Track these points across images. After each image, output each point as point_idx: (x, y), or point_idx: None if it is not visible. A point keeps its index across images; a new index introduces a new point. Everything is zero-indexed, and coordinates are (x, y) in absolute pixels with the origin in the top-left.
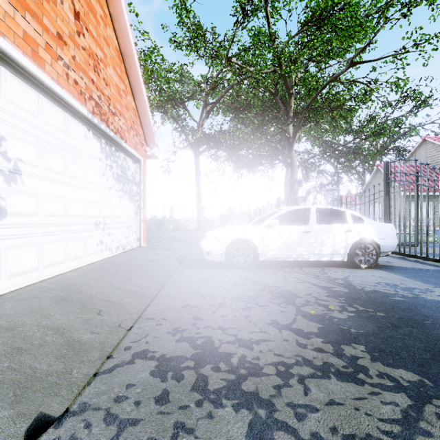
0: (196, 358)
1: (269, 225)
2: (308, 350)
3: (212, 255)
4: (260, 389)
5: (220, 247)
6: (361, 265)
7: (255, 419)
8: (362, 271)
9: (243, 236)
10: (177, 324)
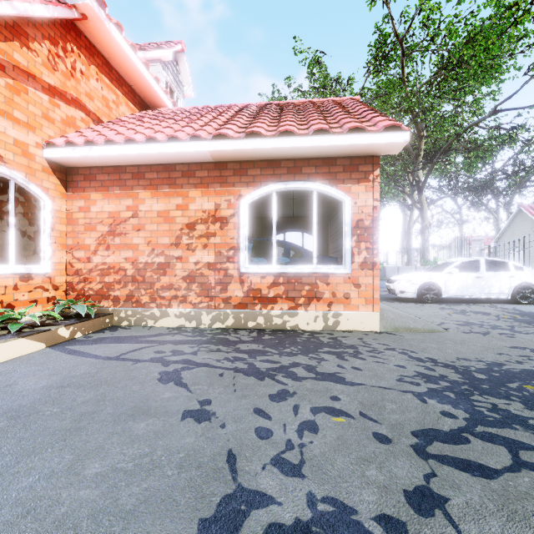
0: (468, 324)
1: (449, 272)
2: (515, 324)
3: (406, 293)
4: (505, 328)
5: (413, 287)
6: (522, 302)
7: (510, 331)
8: (524, 306)
9: (431, 280)
10: (439, 318)
